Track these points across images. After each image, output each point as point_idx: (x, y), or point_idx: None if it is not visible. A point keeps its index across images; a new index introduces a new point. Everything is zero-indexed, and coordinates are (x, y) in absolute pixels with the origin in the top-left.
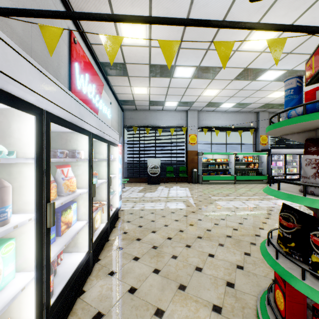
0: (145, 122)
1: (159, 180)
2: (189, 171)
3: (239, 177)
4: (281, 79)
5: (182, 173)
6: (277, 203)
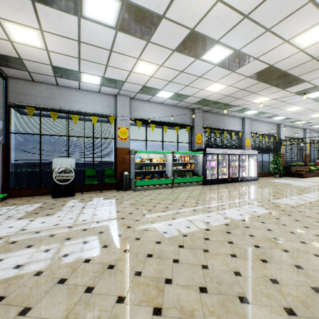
0: (50, 103)
1: (73, 190)
2: (118, 175)
3: (177, 179)
4: (225, 65)
5: (109, 177)
6: (227, 215)
